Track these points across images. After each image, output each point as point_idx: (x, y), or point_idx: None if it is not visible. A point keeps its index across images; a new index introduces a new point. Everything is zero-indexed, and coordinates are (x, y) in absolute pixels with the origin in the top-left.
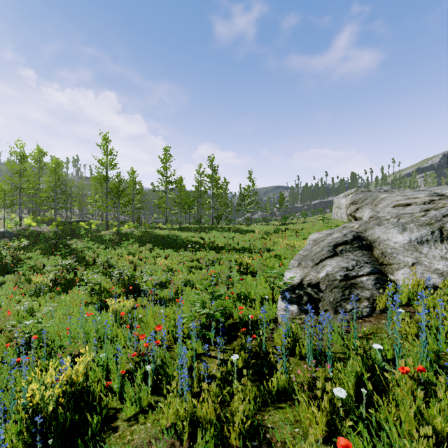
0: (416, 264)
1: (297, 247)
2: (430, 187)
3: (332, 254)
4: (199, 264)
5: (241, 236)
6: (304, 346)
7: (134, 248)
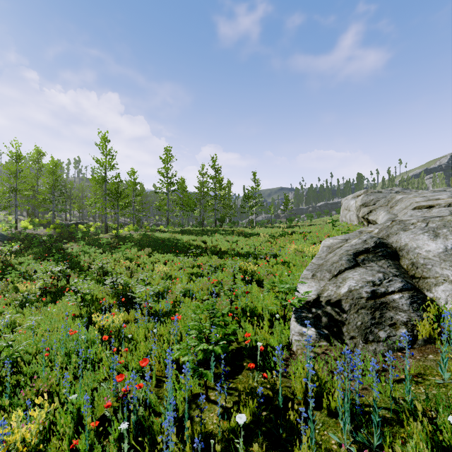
0: None
1: (307, 253)
2: (446, 188)
3: (353, 264)
4: (200, 271)
5: (245, 239)
6: (335, 398)
7: (132, 252)
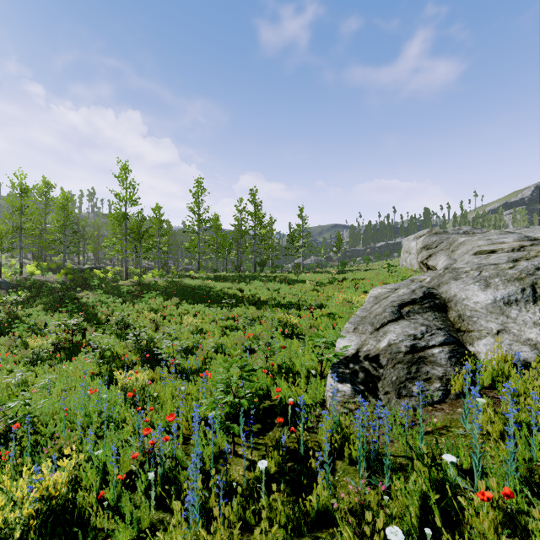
0: (503, 332)
1: (356, 303)
2: (519, 228)
3: (397, 317)
4: (235, 324)
5: (289, 287)
6: (356, 447)
7: (157, 302)
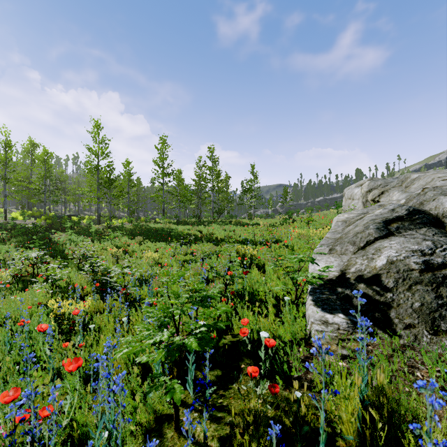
0: None
1: (314, 236)
2: None
3: (385, 233)
4: (193, 258)
5: (244, 229)
6: None
7: (122, 241)
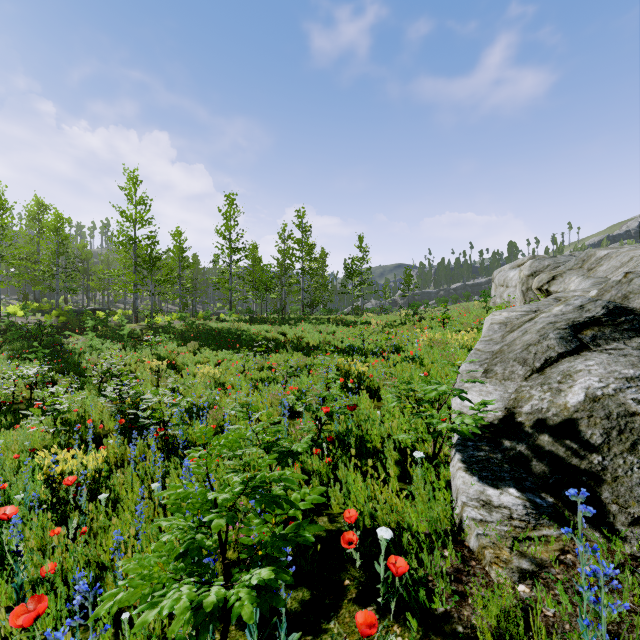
0: None
1: (453, 343)
2: None
3: (575, 346)
4: (272, 376)
5: (348, 330)
6: None
7: (168, 348)
